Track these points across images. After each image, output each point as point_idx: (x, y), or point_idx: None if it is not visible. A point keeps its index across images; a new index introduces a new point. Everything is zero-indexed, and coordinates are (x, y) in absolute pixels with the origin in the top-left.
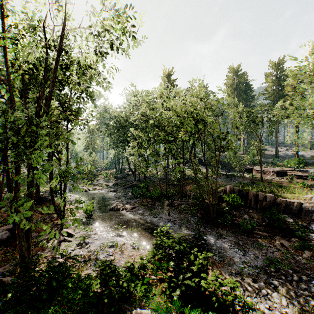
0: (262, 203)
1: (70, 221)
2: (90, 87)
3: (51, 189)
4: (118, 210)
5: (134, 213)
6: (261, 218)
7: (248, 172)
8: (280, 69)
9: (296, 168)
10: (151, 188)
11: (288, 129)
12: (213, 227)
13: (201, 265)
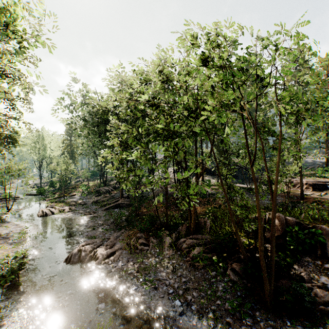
0: None
1: None
2: None
3: None
4: (82, 262)
5: (109, 267)
6: None
7: None
8: (301, 59)
9: None
10: (144, 209)
11: None
12: (271, 315)
13: None
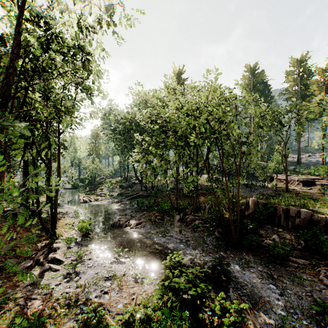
0: (295, 220)
1: (62, 241)
2: (85, 79)
3: (37, 203)
4: (121, 227)
5: (139, 230)
6: (294, 239)
7: (269, 181)
8: (303, 66)
9: (325, 176)
10: (159, 199)
11: (315, 132)
12: (236, 251)
13: (232, 324)
